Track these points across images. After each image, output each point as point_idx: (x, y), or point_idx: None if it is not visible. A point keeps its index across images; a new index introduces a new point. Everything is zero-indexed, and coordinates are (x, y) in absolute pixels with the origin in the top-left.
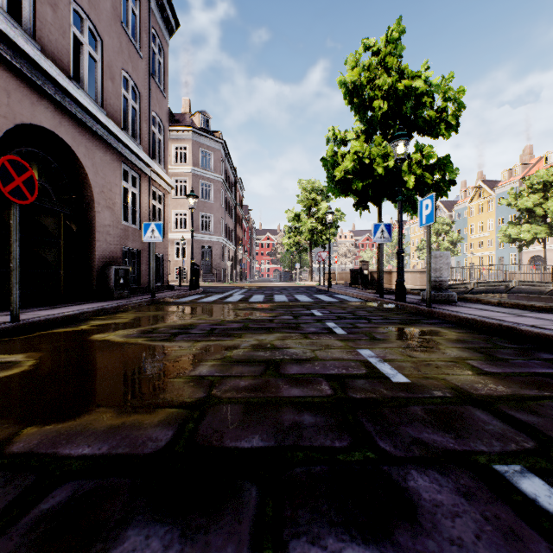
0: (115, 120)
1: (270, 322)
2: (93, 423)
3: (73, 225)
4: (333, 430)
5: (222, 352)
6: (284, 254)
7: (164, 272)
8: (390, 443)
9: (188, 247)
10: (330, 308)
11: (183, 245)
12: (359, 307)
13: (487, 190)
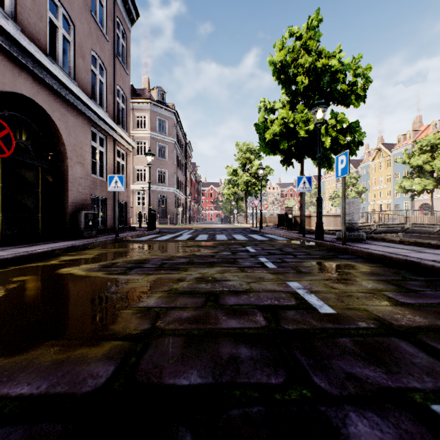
0: (85, 91)
1: (212, 257)
2: (39, 358)
3: (50, 177)
4: (268, 364)
5: (169, 284)
6: (224, 202)
7: (127, 216)
8: (325, 379)
9: (147, 196)
10: (262, 246)
11: (143, 195)
12: (285, 244)
13: (386, 151)
